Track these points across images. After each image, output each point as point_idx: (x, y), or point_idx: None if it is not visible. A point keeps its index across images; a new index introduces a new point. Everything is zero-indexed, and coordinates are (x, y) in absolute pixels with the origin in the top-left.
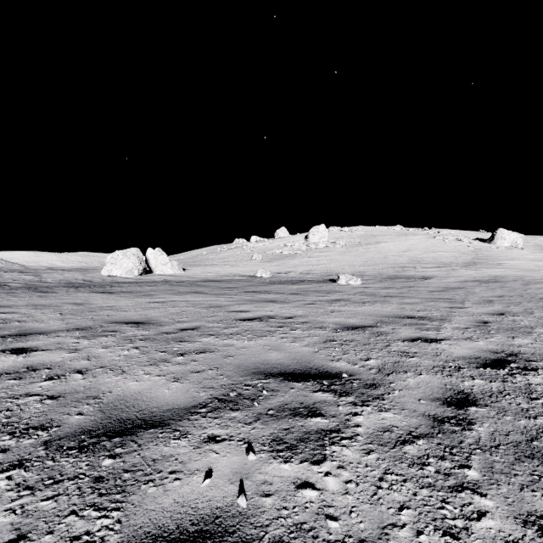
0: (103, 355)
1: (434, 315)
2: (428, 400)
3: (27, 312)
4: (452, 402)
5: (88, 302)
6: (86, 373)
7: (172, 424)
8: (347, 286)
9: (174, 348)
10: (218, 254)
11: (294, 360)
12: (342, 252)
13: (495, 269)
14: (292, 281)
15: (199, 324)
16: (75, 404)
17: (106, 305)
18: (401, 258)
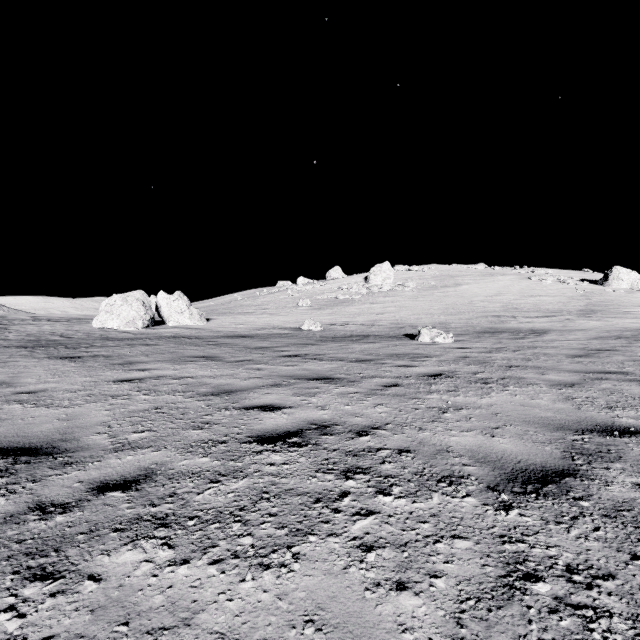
0: None
1: None
2: None
3: None
4: None
5: (11, 380)
6: None
7: None
8: (434, 345)
9: None
10: (255, 300)
11: None
12: (413, 296)
13: (627, 319)
14: (352, 336)
15: (160, 459)
16: None
17: (34, 387)
18: (492, 304)
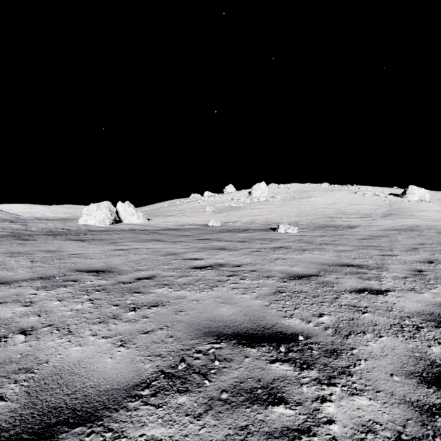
0: (55, 310)
1: (370, 263)
2: (402, 376)
3: (2, 260)
4: (430, 379)
5: (60, 249)
6: (30, 334)
7: (105, 417)
8: (286, 234)
9: (127, 300)
10: (177, 207)
11: (246, 316)
12: (279, 205)
13: (409, 219)
14: (238, 229)
15: (155, 273)
16: (2, 381)
17: (75, 252)
18: (329, 210)
